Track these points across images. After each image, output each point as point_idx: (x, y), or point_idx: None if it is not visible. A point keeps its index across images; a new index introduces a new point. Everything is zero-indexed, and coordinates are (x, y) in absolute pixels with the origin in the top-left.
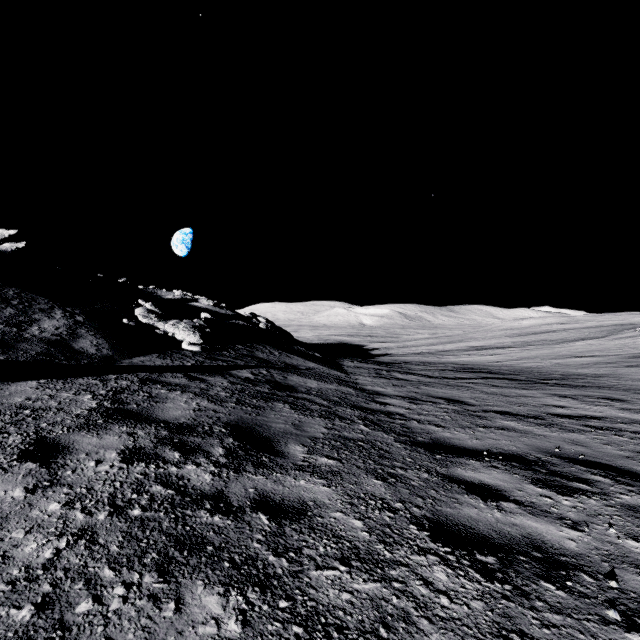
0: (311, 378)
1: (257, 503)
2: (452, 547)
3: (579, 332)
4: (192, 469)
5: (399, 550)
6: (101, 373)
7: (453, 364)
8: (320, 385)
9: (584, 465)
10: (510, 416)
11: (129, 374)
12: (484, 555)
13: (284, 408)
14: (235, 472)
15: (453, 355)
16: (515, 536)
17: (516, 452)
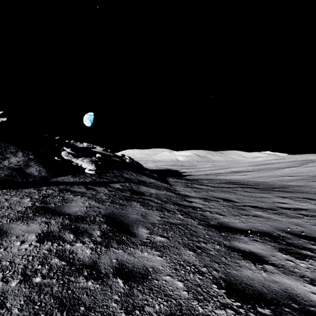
0: (152, 188)
1: (117, 270)
2: (241, 302)
3: (286, 164)
4: (79, 246)
5: (207, 305)
6: (38, 186)
7: (224, 180)
8: (157, 191)
9: (305, 239)
10: (258, 208)
11: (54, 186)
12: (262, 308)
13: (137, 205)
14: (105, 247)
15: (223, 175)
16: (278, 291)
17: (266, 230)
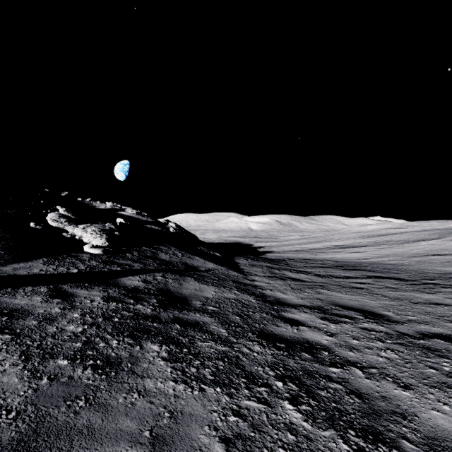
0: (209, 283)
1: None
2: None
3: (415, 234)
4: None
5: None
6: None
7: (329, 261)
8: (218, 293)
9: None
10: None
11: None
12: None
13: (156, 359)
14: None
15: (323, 252)
16: None
17: None
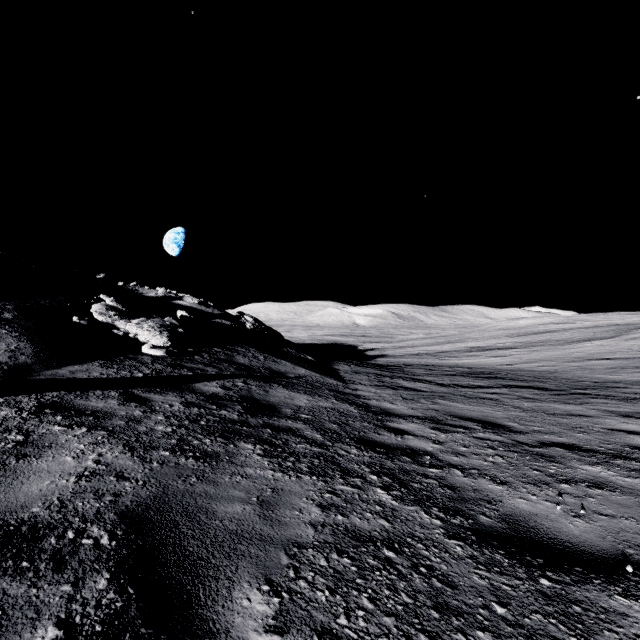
0: (300, 391)
1: None
2: None
3: (583, 332)
4: None
5: None
6: None
7: (459, 367)
8: (312, 402)
9: None
10: (586, 454)
11: (29, 395)
12: None
13: (252, 455)
14: None
15: (454, 356)
16: None
17: None
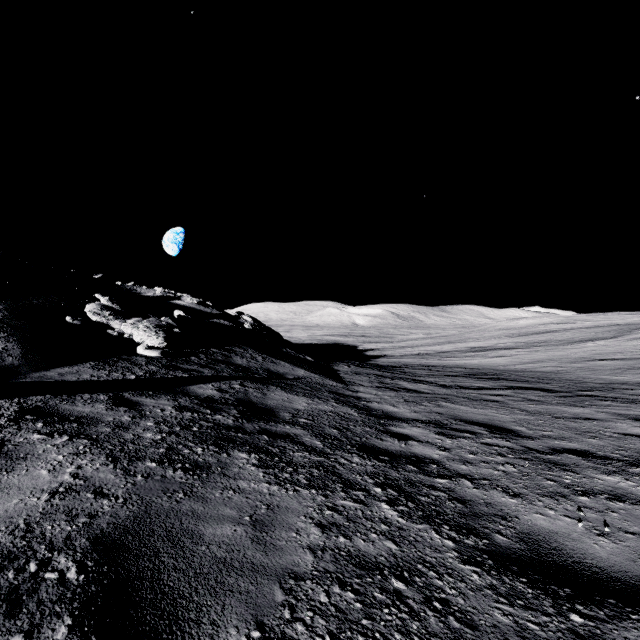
0: (299, 393)
1: None
2: None
3: (584, 332)
4: None
5: None
6: None
7: (461, 368)
8: (311, 405)
9: None
10: (601, 462)
11: (11, 399)
12: None
13: (247, 465)
14: None
15: (455, 357)
16: None
17: None
